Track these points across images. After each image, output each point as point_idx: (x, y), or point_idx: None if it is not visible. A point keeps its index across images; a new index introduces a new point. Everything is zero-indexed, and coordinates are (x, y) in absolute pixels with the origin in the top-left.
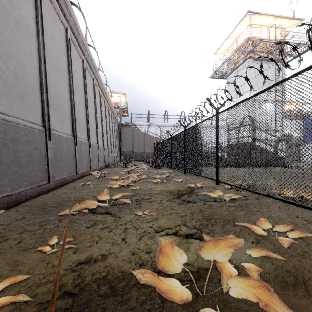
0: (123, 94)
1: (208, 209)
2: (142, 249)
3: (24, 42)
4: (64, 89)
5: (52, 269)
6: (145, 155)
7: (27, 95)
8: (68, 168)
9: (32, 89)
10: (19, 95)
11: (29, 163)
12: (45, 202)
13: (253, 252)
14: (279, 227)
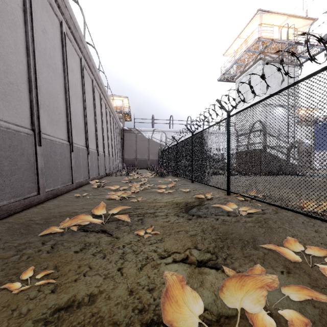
0: (125, 98)
1: (222, 226)
2: (142, 284)
3: (8, 32)
4: (58, 89)
5: (18, 321)
6: (149, 162)
7: (11, 93)
8: (63, 178)
9: (18, 86)
10: (1, 92)
11: (13, 171)
12: (30, 218)
13: (290, 291)
14: (311, 251)
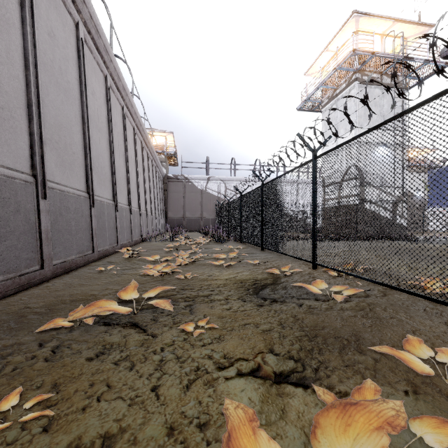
0: (169, 134)
1: (308, 315)
2: (189, 416)
3: None
4: (72, 118)
5: None
6: (202, 222)
7: (1, 121)
8: (79, 244)
9: (12, 113)
10: None
11: (2, 236)
12: (27, 304)
13: (427, 430)
14: (445, 356)
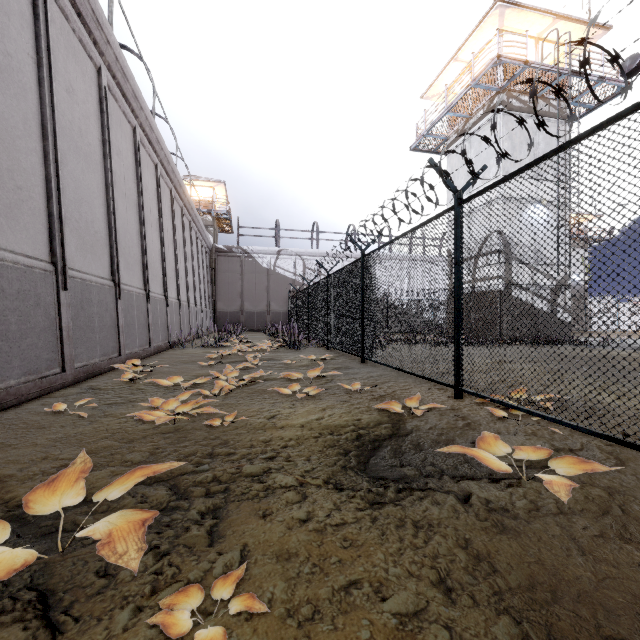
0: (219, 184)
1: (497, 539)
2: None
3: None
4: (16, 122)
5: None
6: (269, 318)
7: None
8: (29, 358)
9: None
10: None
11: None
12: None
13: None
14: None
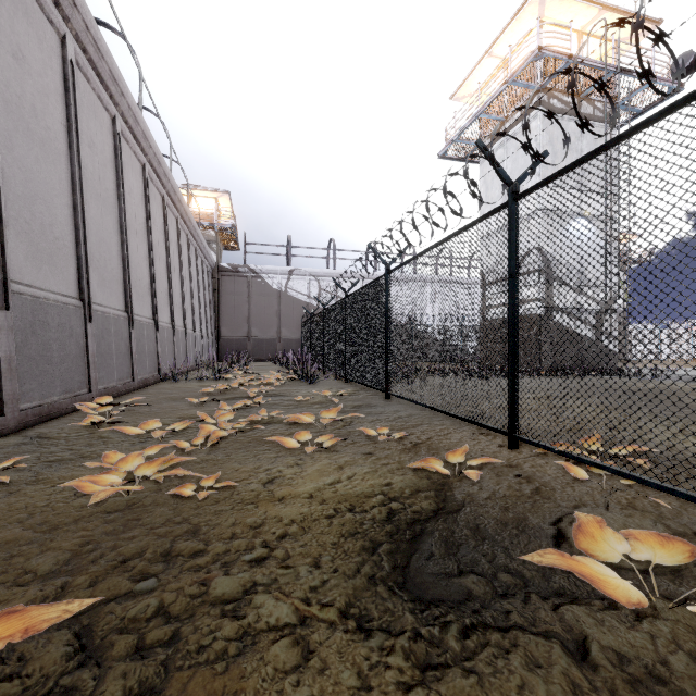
0: (223, 194)
1: None
2: None
3: None
4: None
5: None
6: (279, 346)
7: None
8: None
9: None
10: None
11: None
12: None
13: None
14: None
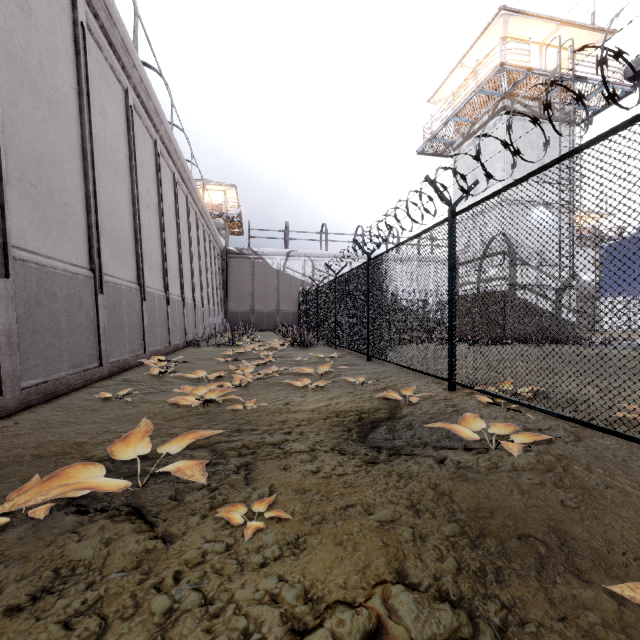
0: (231, 187)
1: (459, 484)
2: None
3: None
4: (63, 148)
5: None
6: (278, 318)
7: None
8: (75, 353)
9: None
10: None
11: None
12: None
13: None
14: None
